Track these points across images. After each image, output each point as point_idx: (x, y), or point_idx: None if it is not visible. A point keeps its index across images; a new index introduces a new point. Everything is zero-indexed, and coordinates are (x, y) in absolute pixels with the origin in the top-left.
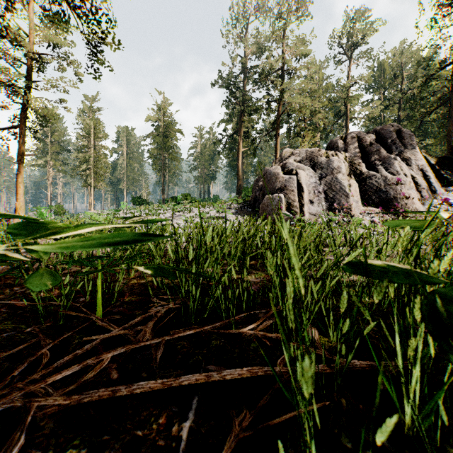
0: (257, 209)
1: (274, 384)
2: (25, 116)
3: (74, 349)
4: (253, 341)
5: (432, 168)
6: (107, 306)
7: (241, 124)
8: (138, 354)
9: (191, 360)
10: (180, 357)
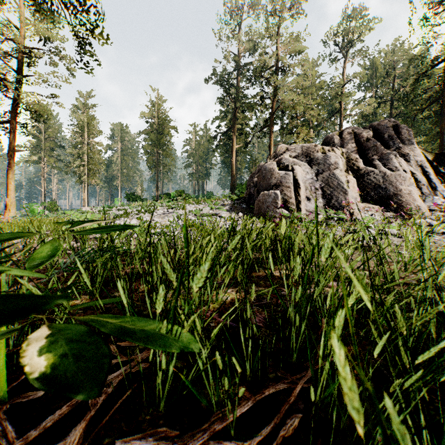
0: (252, 206)
1: None
2: (16, 111)
3: None
4: None
5: (429, 164)
6: None
7: (235, 121)
8: None
9: None
10: None
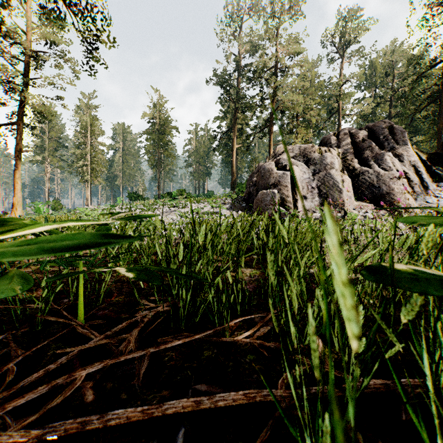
0: (251, 205)
1: (274, 409)
2: (22, 113)
3: (48, 362)
4: (249, 352)
5: (423, 164)
6: (92, 309)
7: (235, 121)
8: (119, 368)
9: (179, 376)
10: (167, 372)
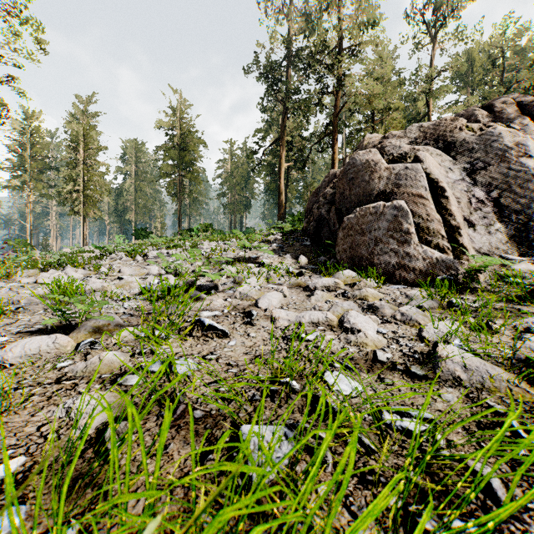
0: (329, 242)
1: None
2: None
3: None
4: None
5: None
6: None
7: (284, 130)
8: None
9: None
10: None
